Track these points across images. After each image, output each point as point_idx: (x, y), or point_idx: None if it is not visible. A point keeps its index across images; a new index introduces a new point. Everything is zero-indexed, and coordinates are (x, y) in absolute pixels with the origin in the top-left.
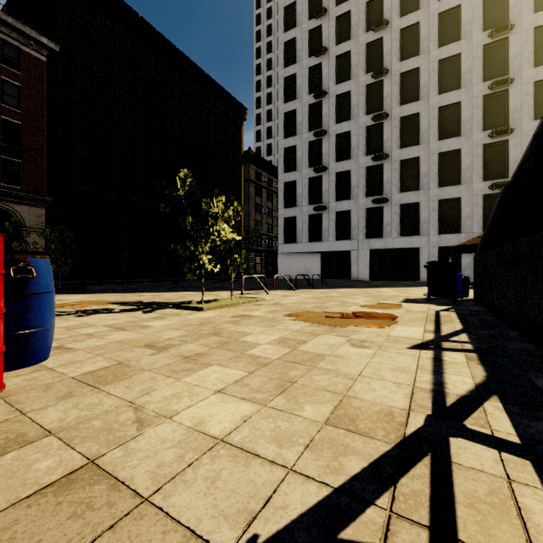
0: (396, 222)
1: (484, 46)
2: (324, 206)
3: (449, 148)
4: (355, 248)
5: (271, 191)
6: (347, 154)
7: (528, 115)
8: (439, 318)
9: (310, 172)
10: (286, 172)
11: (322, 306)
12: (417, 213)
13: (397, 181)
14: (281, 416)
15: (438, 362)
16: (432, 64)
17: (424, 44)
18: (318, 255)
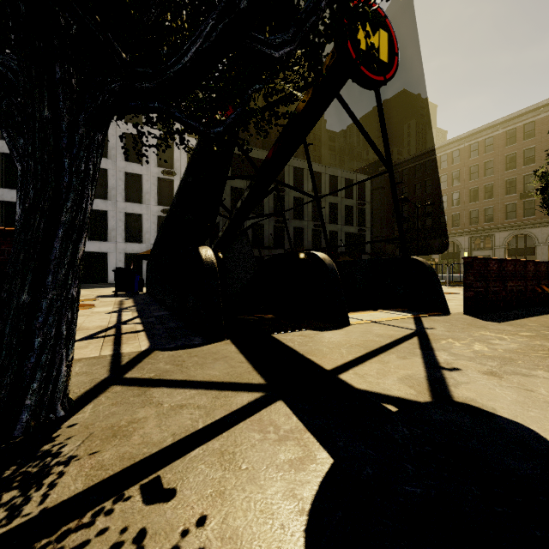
0: None
1: None
2: None
3: (133, 170)
4: None
5: None
6: None
7: (184, 167)
8: (123, 303)
9: None
10: None
11: None
12: (105, 220)
13: None
14: None
15: (120, 315)
16: None
17: None
18: None
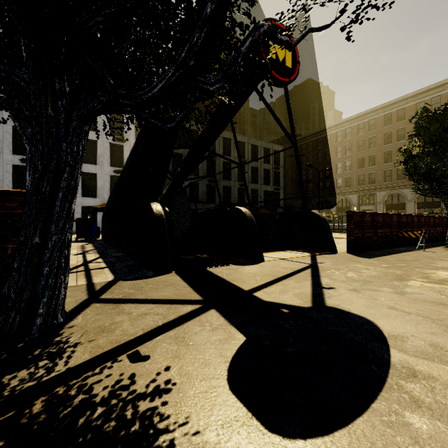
0: None
1: None
2: None
3: (89, 137)
4: None
5: None
6: None
7: (133, 135)
8: (84, 247)
9: None
10: None
11: None
12: None
13: None
14: None
15: (84, 256)
16: None
17: None
18: None
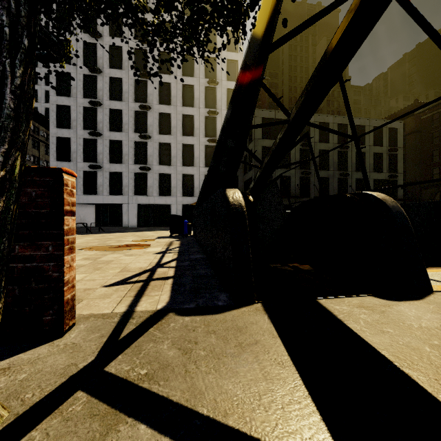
0: (156, 186)
1: (206, 87)
2: (99, 166)
3: (188, 142)
4: (126, 202)
5: (37, 139)
6: (119, 127)
7: None
8: (171, 244)
9: (86, 134)
10: (59, 127)
11: (105, 243)
12: (169, 181)
13: (157, 157)
14: (101, 274)
15: (162, 256)
16: (178, 85)
17: (174, 69)
18: (93, 206)
